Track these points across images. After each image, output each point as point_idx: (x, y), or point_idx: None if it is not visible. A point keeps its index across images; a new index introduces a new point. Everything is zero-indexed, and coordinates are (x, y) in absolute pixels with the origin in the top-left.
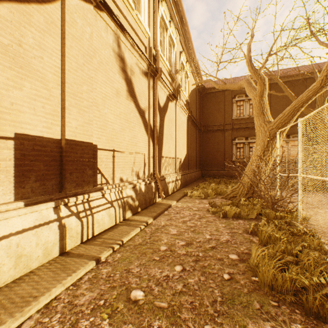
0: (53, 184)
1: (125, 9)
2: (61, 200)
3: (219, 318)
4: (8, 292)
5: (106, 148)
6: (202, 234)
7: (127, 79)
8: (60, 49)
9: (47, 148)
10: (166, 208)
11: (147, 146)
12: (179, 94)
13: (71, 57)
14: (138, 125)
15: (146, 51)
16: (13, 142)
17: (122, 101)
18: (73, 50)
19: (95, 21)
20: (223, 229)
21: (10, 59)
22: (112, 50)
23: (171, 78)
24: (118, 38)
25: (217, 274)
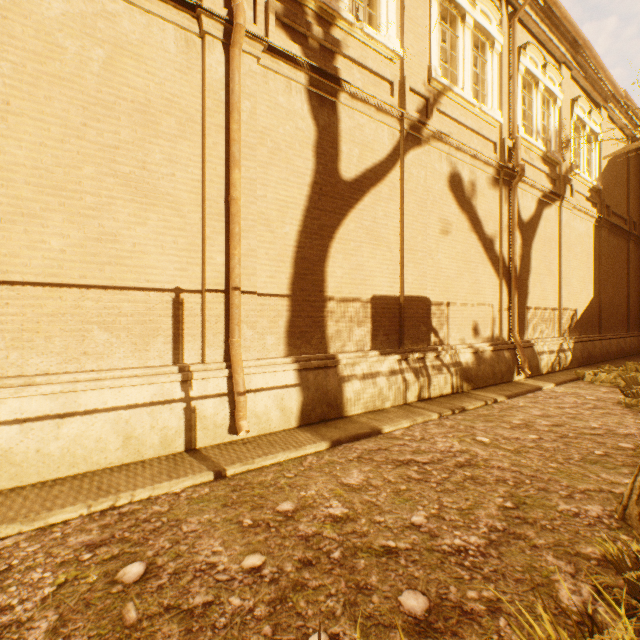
0: (394, 339)
1: (463, 112)
2: (402, 354)
3: (568, 465)
4: (377, 414)
5: (439, 301)
6: (584, 422)
7: (466, 205)
8: (399, 209)
9: (390, 306)
10: (531, 389)
11: (496, 293)
12: (569, 185)
13: (408, 212)
14: (481, 264)
15: (495, 149)
16: (371, 302)
17: (458, 237)
18: (409, 206)
19: (428, 158)
20: (632, 424)
21: (369, 236)
22: (446, 179)
23: (548, 163)
24: (453, 158)
25: (585, 449)
